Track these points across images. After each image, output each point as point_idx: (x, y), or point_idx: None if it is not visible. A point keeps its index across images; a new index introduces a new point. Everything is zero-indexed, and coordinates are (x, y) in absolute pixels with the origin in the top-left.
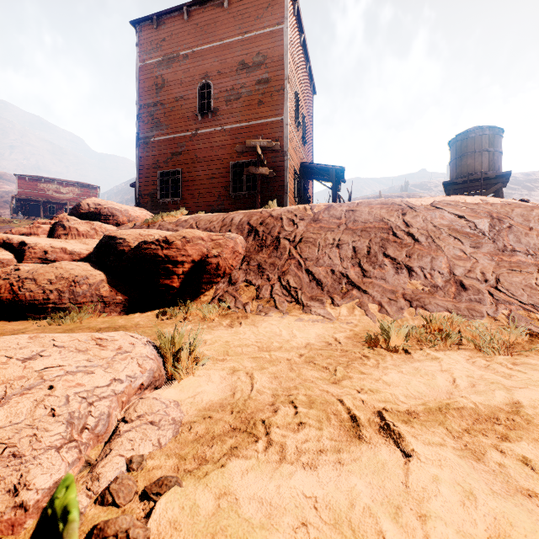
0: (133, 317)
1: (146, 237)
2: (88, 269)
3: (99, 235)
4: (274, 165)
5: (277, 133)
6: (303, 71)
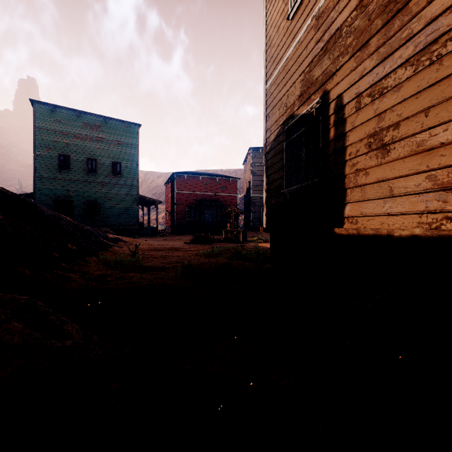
0: None
1: None
2: None
3: None
4: None
5: None
6: None
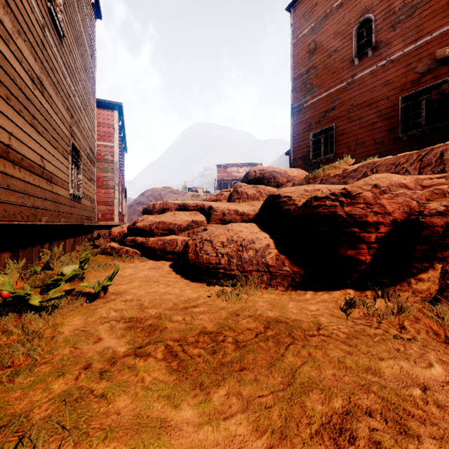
0: (304, 300)
1: (312, 193)
2: (253, 231)
3: (263, 197)
4: None
5: None
6: None
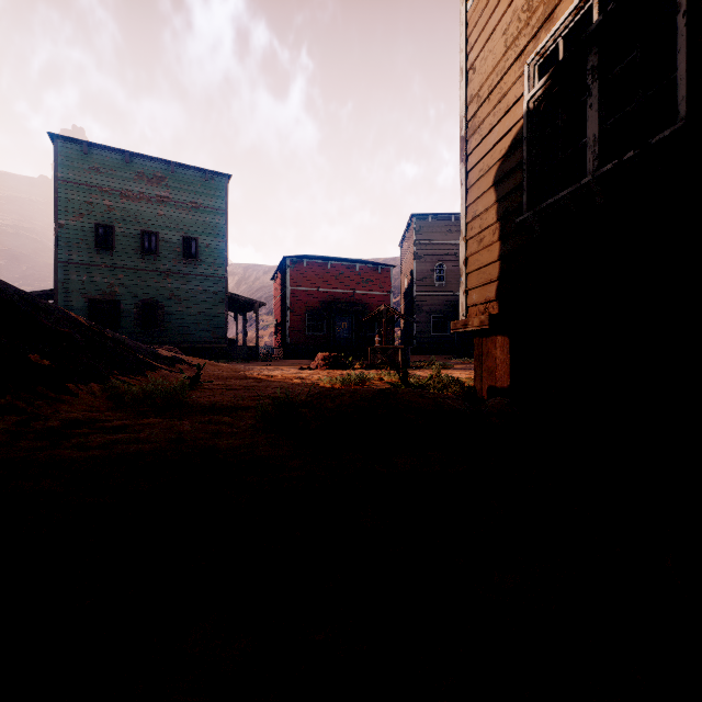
0: None
1: None
2: None
3: None
4: None
5: None
6: None
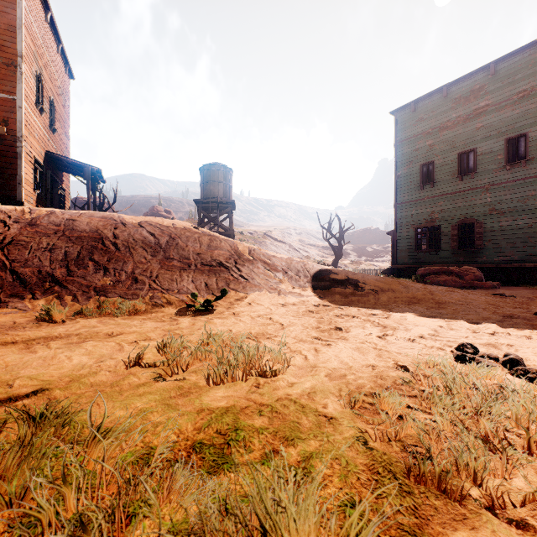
0: None
1: None
2: None
3: None
4: (2, 148)
5: (6, 112)
6: (52, 50)
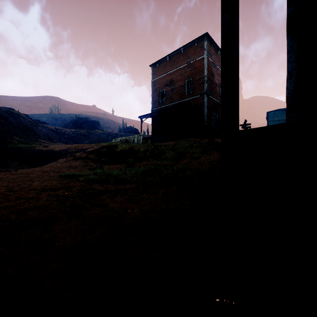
0: None
1: None
2: None
3: None
4: None
5: None
6: None
